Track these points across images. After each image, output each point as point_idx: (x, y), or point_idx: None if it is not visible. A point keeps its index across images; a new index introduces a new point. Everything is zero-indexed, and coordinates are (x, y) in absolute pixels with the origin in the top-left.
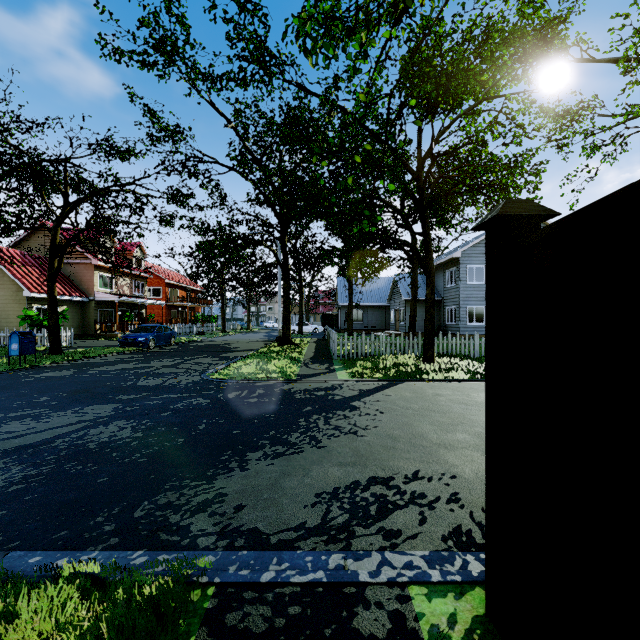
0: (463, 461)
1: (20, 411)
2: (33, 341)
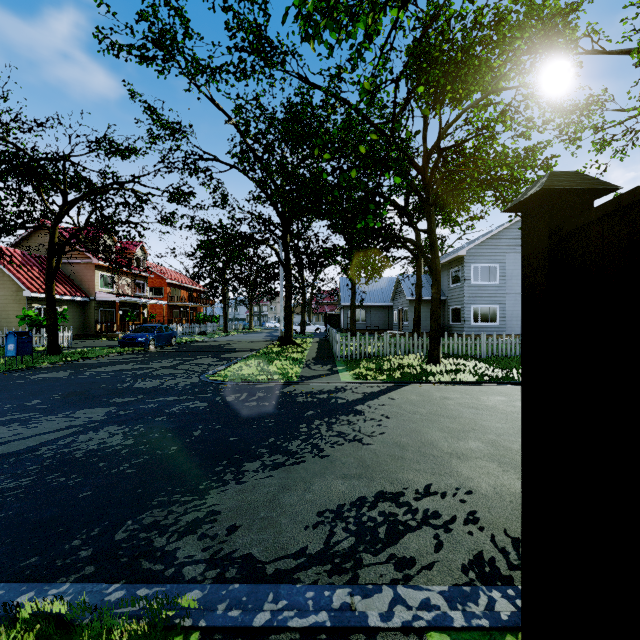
0: (478, 473)
1: (9, 415)
2: (30, 341)
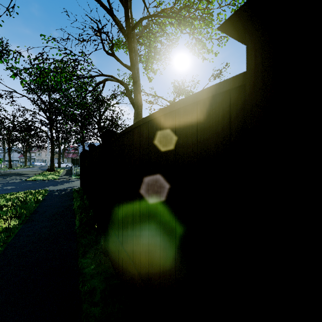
0: None
1: None
2: None
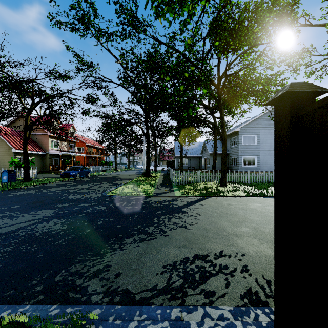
0: (248, 245)
1: (2, 213)
2: (15, 175)
